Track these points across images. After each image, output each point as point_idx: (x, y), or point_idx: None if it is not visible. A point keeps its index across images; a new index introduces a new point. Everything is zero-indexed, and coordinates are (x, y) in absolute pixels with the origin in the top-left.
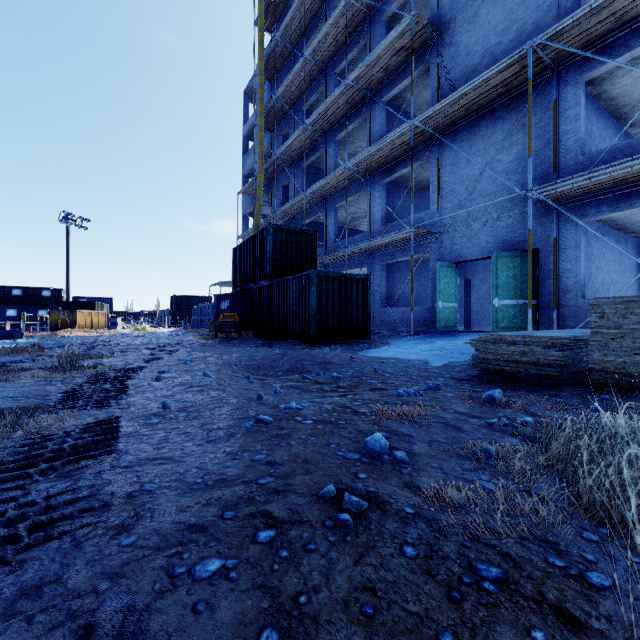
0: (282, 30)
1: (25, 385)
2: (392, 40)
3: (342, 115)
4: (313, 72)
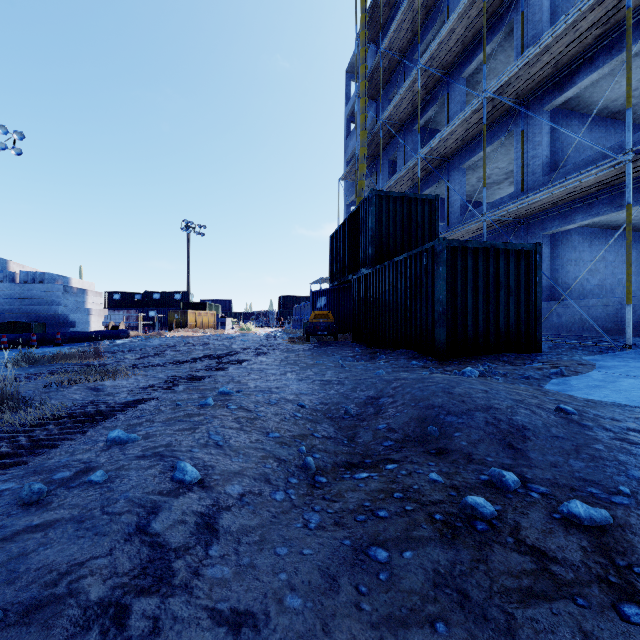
0: None
1: None
2: None
3: (473, 37)
4: None
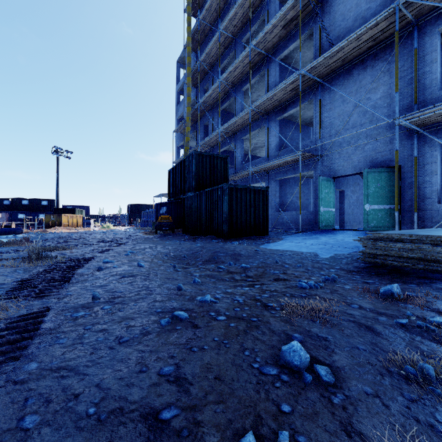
0: (203, 14)
1: None
2: (284, 12)
3: (247, 72)
4: (226, 42)
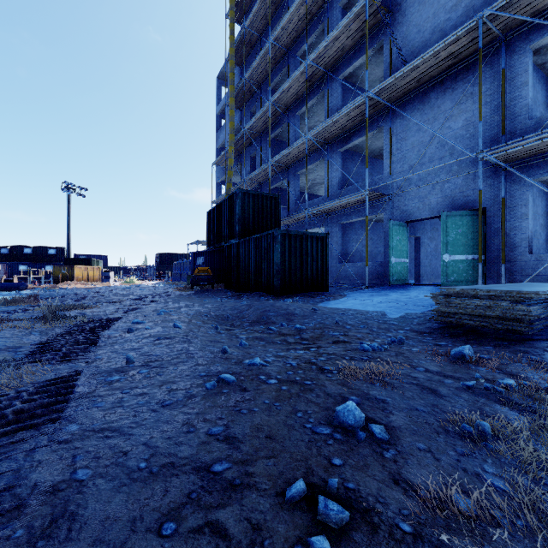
0: (250, 20)
1: (4, 336)
2: (348, 22)
3: (303, 92)
4: (277, 56)
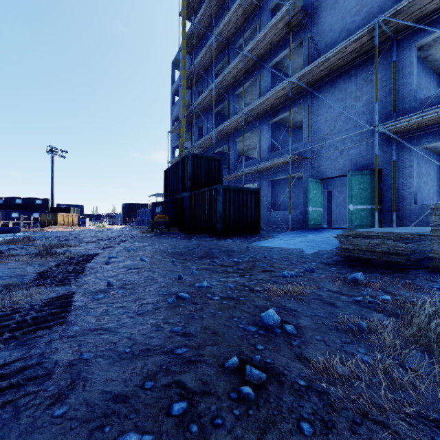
0: (198, 18)
1: (11, 267)
2: (276, 22)
3: (240, 76)
4: (220, 47)
